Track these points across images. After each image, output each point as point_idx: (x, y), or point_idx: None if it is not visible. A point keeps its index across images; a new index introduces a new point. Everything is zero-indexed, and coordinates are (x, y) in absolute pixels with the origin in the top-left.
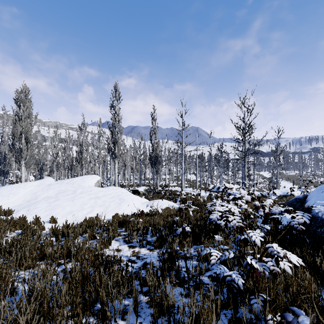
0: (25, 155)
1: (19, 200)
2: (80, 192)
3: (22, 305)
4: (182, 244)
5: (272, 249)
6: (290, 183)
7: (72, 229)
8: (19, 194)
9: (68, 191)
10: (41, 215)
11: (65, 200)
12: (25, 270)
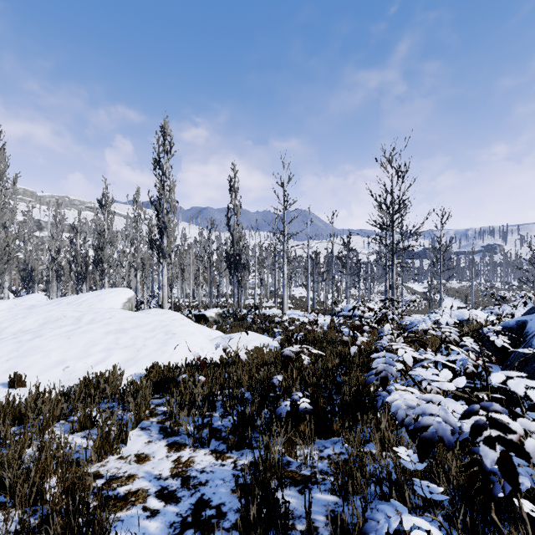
0: None
1: None
2: (89, 320)
3: None
4: (292, 441)
5: None
6: (455, 301)
7: (48, 402)
8: None
9: (65, 318)
10: None
11: (54, 336)
12: None
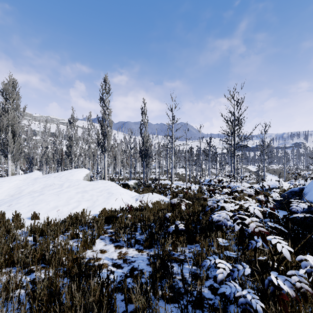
0: (11, 148)
1: (2, 195)
2: (67, 185)
3: None
4: (175, 244)
5: (306, 264)
6: (274, 176)
7: (53, 226)
8: (3, 188)
9: (54, 184)
10: (23, 211)
11: (50, 194)
12: None
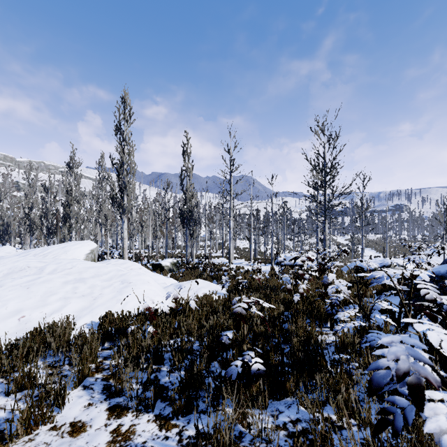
0: None
1: None
2: (51, 270)
3: None
4: (244, 409)
5: None
6: (372, 250)
7: None
8: None
9: (28, 268)
10: None
11: (14, 286)
12: None
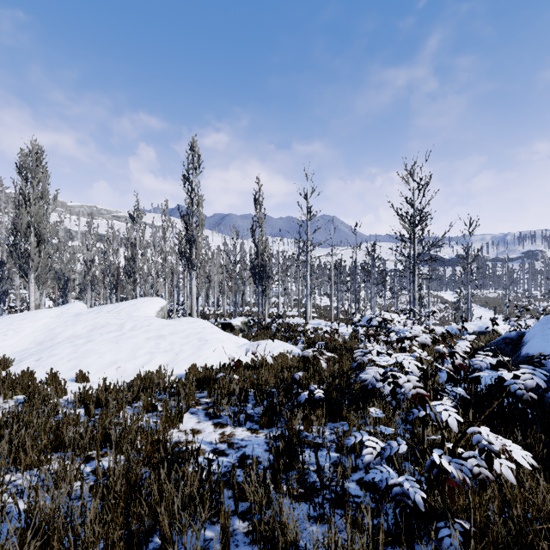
0: (35, 263)
1: (25, 342)
2: (130, 327)
3: (9, 545)
4: (309, 420)
5: (479, 438)
6: (489, 311)
7: (114, 392)
8: (25, 331)
9: (109, 325)
10: (62, 368)
11: (104, 341)
12: (23, 472)
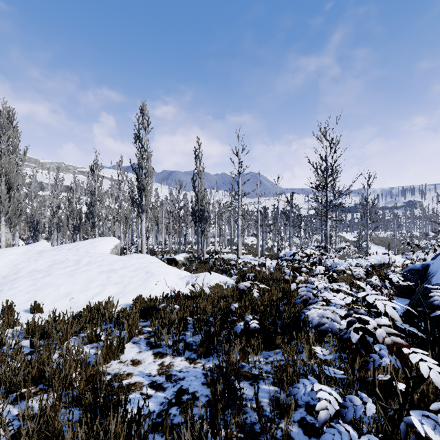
0: (5, 207)
1: None
2: (86, 262)
3: None
4: (245, 350)
5: None
6: (381, 248)
7: (63, 323)
8: None
9: (67, 261)
10: (19, 300)
11: (61, 275)
12: None
